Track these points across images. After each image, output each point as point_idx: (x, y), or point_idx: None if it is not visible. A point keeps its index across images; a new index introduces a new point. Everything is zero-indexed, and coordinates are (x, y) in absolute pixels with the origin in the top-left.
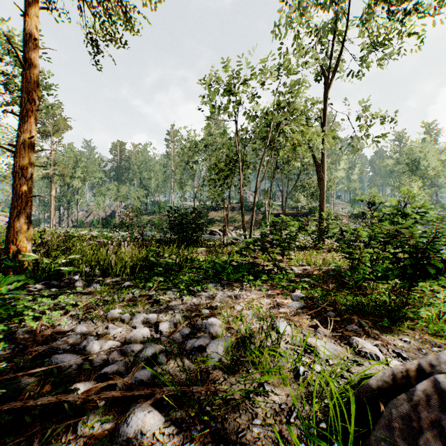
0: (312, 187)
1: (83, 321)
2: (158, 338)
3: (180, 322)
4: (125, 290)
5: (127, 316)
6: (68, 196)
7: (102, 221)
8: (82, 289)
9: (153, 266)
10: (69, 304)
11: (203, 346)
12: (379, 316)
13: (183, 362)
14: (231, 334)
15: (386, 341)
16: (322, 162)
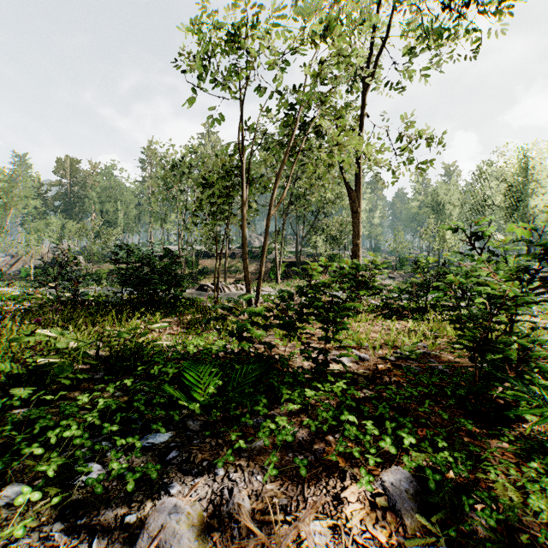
0: (332, 230)
1: None
2: None
3: None
4: None
5: None
6: None
7: (37, 271)
8: None
9: (15, 382)
10: None
11: None
12: None
13: None
14: None
15: None
16: (356, 189)
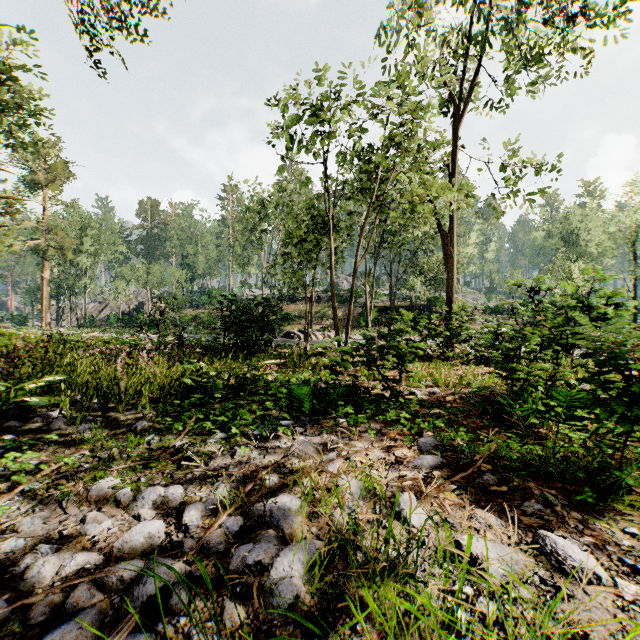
0: (432, 269)
1: (43, 505)
2: (179, 542)
3: (224, 502)
4: (135, 436)
5: (126, 494)
6: (71, 279)
7: (124, 317)
8: (57, 437)
9: (190, 392)
10: (23, 470)
11: (265, 563)
12: (571, 481)
13: (222, 607)
14: (318, 529)
15: (600, 536)
16: (450, 231)
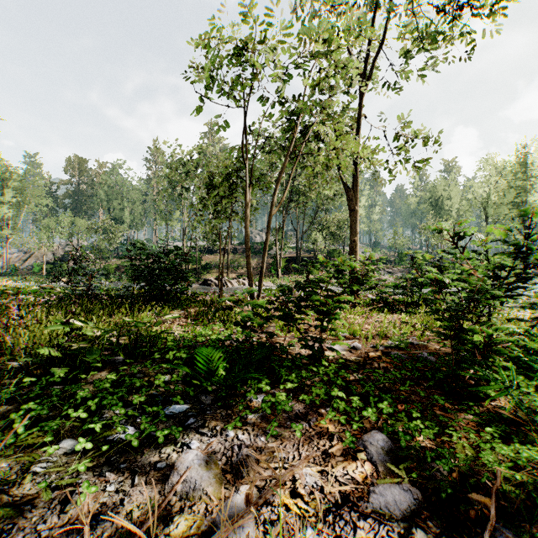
0: (332, 226)
1: None
2: None
3: None
4: None
5: None
6: None
7: (48, 266)
8: None
9: (54, 363)
10: None
11: None
12: None
13: None
14: None
15: None
16: (354, 188)
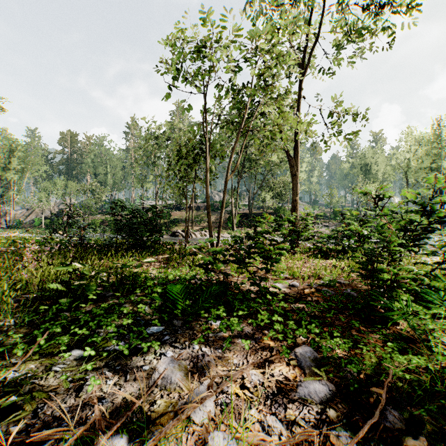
0: (278, 187)
1: None
2: None
3: None
4: None
5: None
6: (1, 191)
7: (46, 220)
8: None
9: (60, 295)
10: None
11: None
12: None
13: None
14: None
15: None
16: (295, 157)
